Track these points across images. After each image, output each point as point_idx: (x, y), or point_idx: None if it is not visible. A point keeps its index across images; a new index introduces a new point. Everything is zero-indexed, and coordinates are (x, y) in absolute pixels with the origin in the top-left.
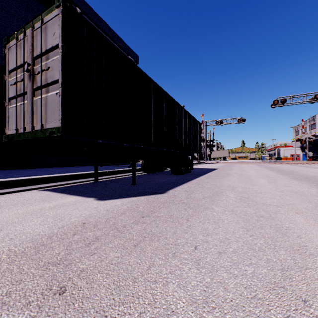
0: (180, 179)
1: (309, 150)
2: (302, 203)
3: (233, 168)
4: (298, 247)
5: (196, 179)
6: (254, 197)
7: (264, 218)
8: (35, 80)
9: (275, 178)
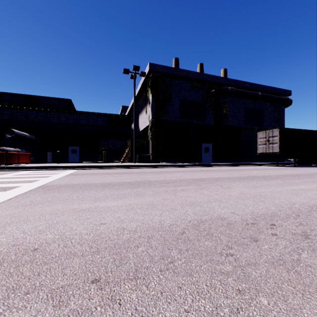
0: None
1: None
2: None
3: None
4: None
5: None
6: None
7: None
8: (269, 141)
9: None
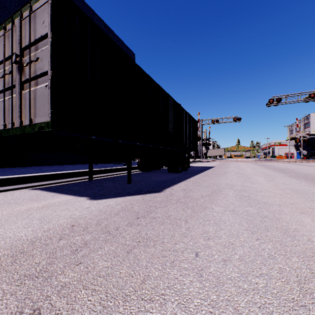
0: (176, 177)
1: (303, 148)
2: (305, 202)
3: (229, 166)
4: (311, 253)
5: (193, 177)
6: (254, 195)
7: (268, 219)
8: (23, 72)
9: (272, 176)
